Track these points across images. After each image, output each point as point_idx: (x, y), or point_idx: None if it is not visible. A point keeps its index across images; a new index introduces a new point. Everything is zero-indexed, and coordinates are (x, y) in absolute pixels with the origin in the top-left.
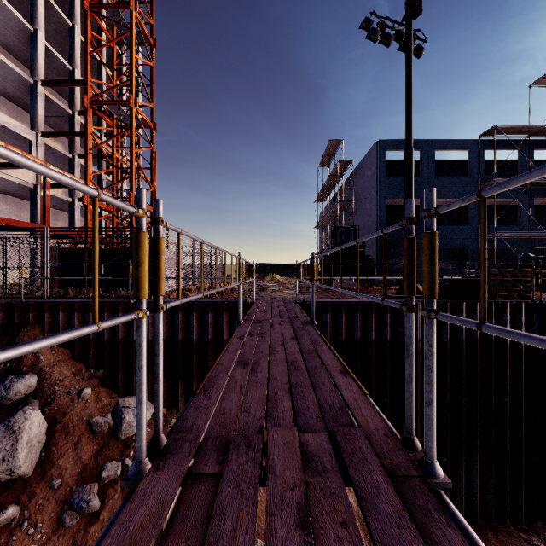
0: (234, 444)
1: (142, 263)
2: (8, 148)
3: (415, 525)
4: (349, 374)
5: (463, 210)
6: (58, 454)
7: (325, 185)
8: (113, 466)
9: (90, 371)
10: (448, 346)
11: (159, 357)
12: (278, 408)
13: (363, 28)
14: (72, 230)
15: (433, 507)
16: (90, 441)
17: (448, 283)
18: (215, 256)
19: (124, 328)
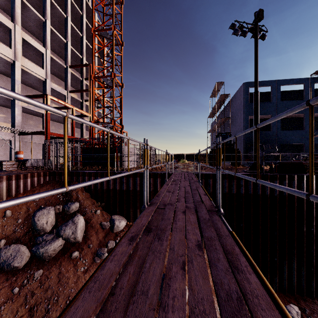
0: (167, 204)
1: (145, 156)
2: (59, 101)
3: (209, 215)
4: (208, 196)
5: (301, 120)
6: (90, 235)
7: (213, 108)
8: (111, 242)
9: (98, 203)
10: (277, 198)
11: (148, 181)
12: (180, 200)
13: (230, 28)
14: (89, 139)
15: (215, 214)
16: (102, 231)
17: (278, 164)
18: (158, 152)
19: (113, 184)
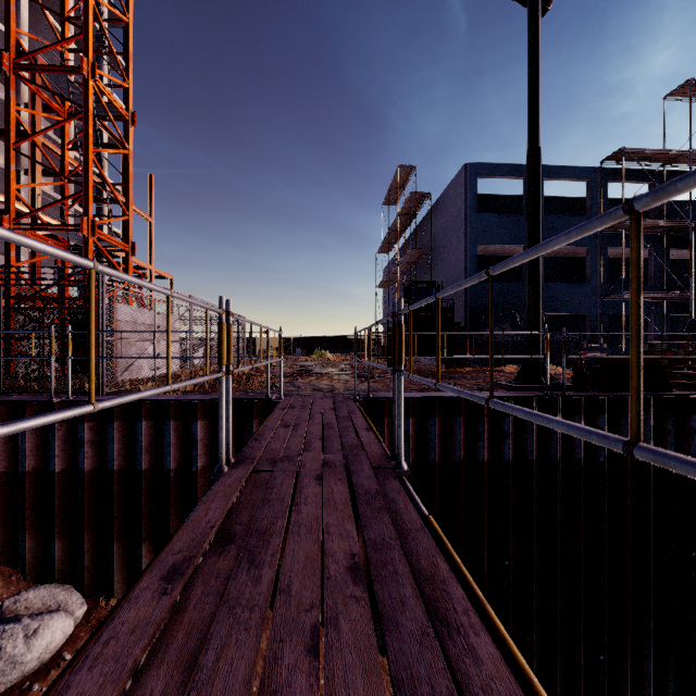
0: None
1: None
2: None
3: None
4: None
5: (576, 264)
6: None
7: (392, 229)
8: None
9: None
10: (605, 470)
11: None
12: None
13: None
14: None
15: None
16: None
17: (600, 365)
18: None
19: (38, 451)
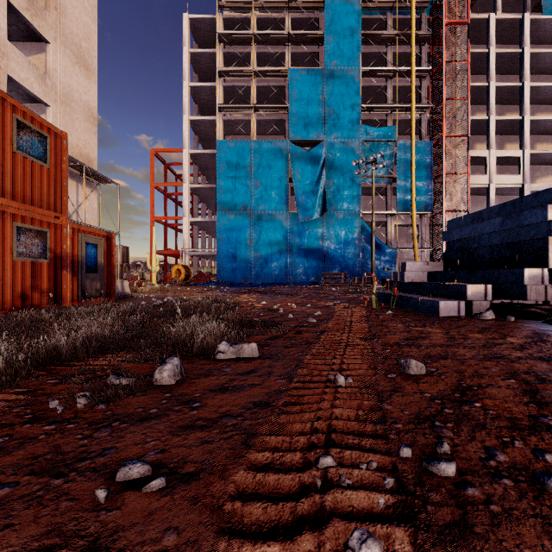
0: None
1: None
2: None
3: None
4: None
5: None
6: None
7: None
8: None
9: None
10: None
11: None
12: None
13: None
14: None
15: None
16: None
17: None
18: None
19: None
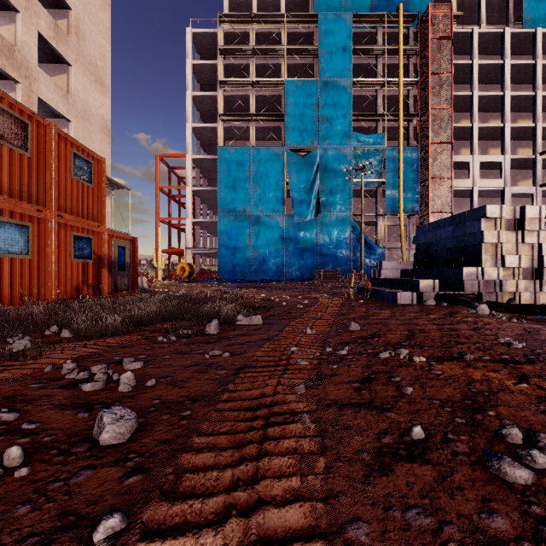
0: None
1: None
2: None
3: None
4: None
5: None
6: None
7: None
8: None
9: None
10: None
11: None
12: None
13: None
14: None
15: None
16: None
17: None
18: None
19: None
